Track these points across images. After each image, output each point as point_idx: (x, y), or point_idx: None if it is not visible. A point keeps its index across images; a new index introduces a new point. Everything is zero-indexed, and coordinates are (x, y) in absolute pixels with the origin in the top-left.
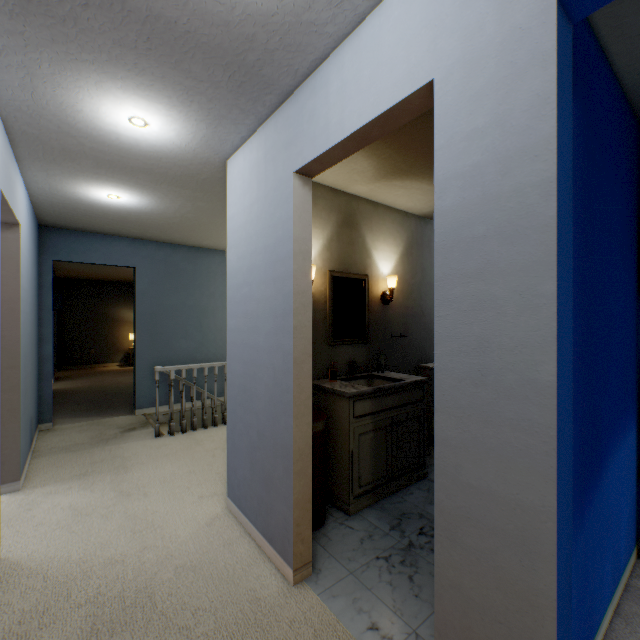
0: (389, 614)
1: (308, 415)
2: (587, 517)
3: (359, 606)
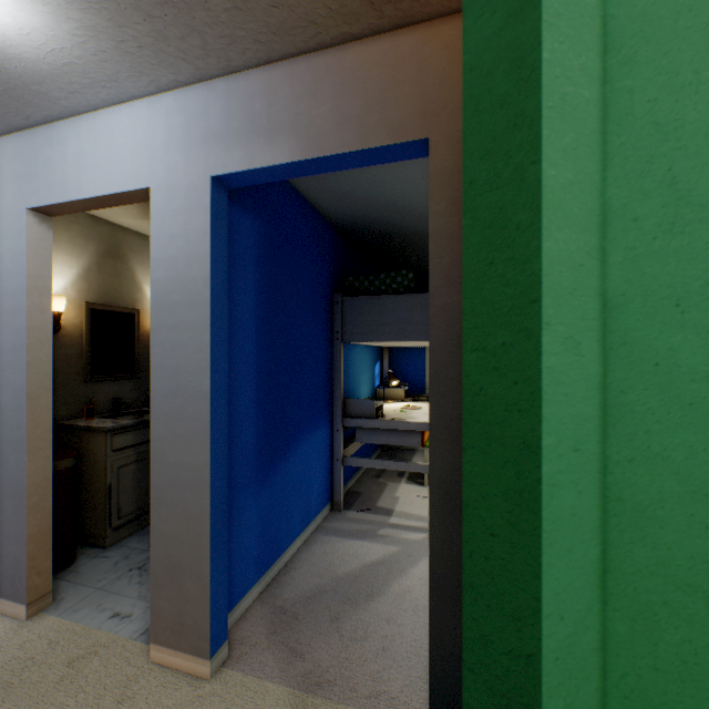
0: (134, 602)
1: (47, 449)
2: (273, 480)
3: (104, 607)
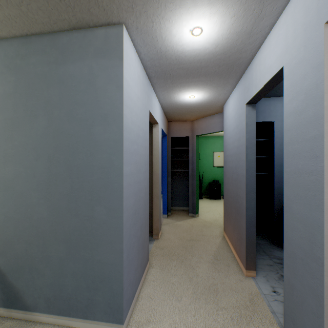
0: None
1: None
2: None
3: None
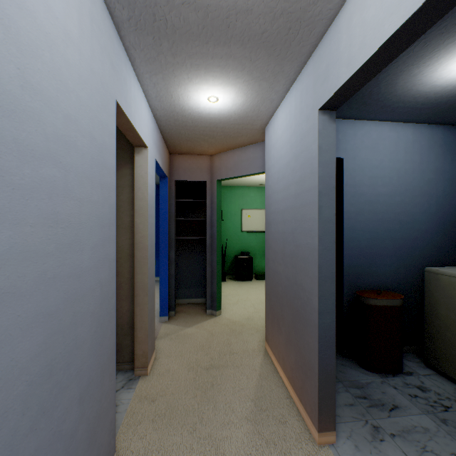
0: None
1: None
2: None
3: None
